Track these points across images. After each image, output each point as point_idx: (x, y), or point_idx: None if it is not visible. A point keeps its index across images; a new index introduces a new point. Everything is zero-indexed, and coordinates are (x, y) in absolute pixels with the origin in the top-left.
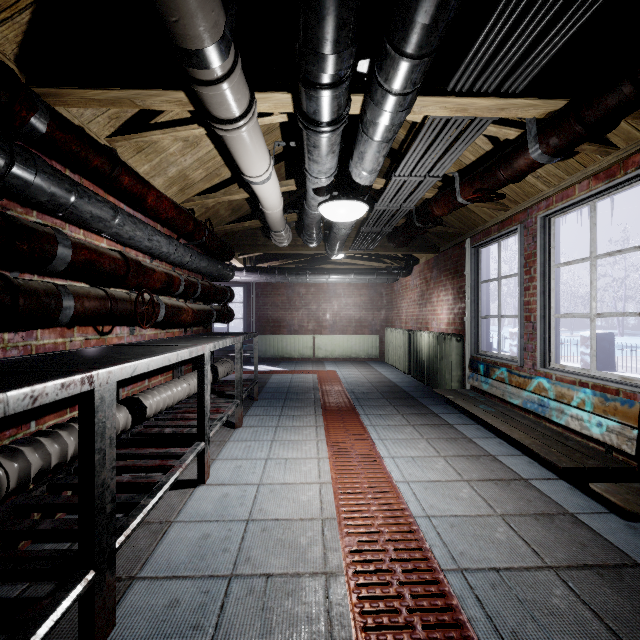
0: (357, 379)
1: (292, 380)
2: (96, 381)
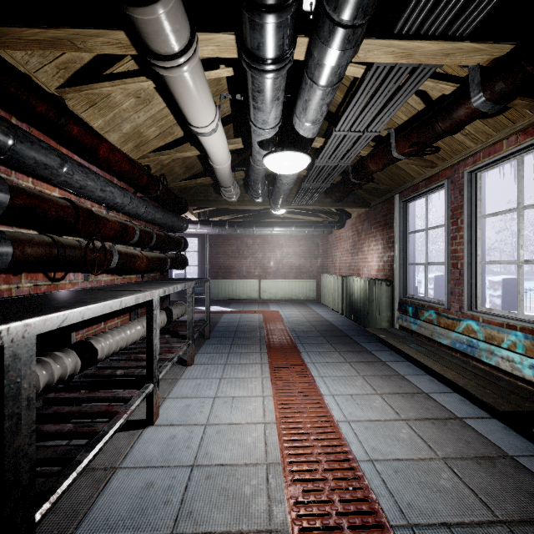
0: (297, 318)
1: (240, 319)
2: (5, 336)
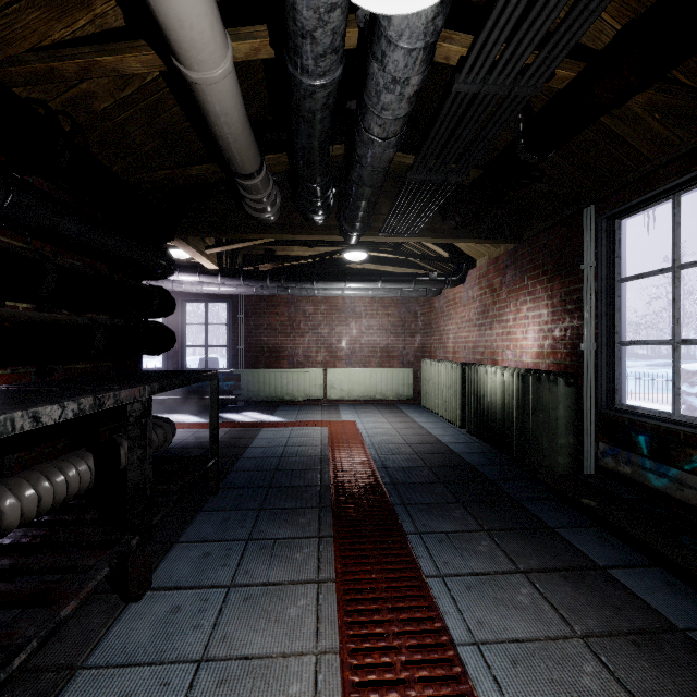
0: (388, 438)
1: (289, 441)
2: None
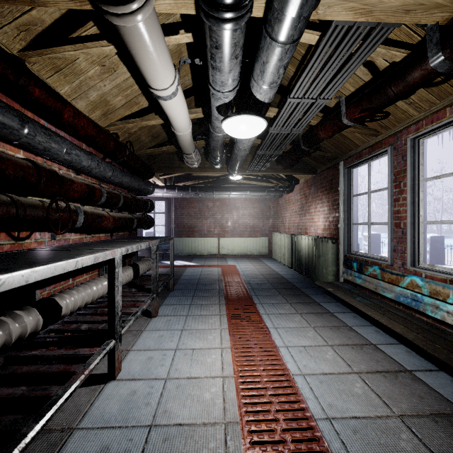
0: (252, 272)
1: (202, 273)
2: None
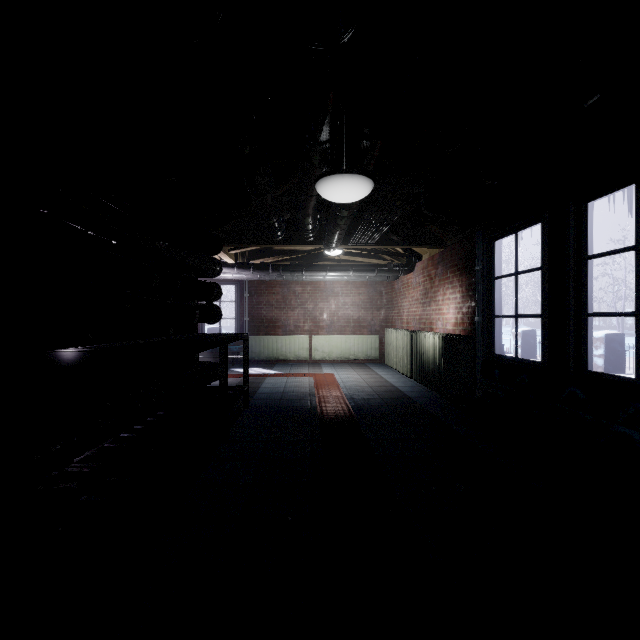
0: (356, 383)
1: (287, 384)
2: None
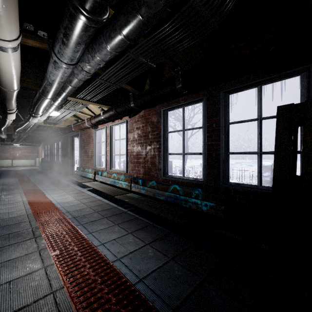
0: (25, 168)
1: (6, 169)
2: None
